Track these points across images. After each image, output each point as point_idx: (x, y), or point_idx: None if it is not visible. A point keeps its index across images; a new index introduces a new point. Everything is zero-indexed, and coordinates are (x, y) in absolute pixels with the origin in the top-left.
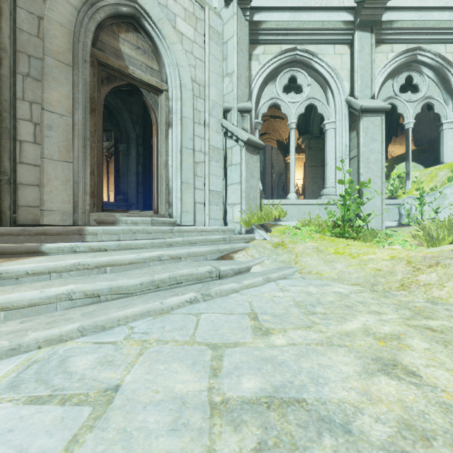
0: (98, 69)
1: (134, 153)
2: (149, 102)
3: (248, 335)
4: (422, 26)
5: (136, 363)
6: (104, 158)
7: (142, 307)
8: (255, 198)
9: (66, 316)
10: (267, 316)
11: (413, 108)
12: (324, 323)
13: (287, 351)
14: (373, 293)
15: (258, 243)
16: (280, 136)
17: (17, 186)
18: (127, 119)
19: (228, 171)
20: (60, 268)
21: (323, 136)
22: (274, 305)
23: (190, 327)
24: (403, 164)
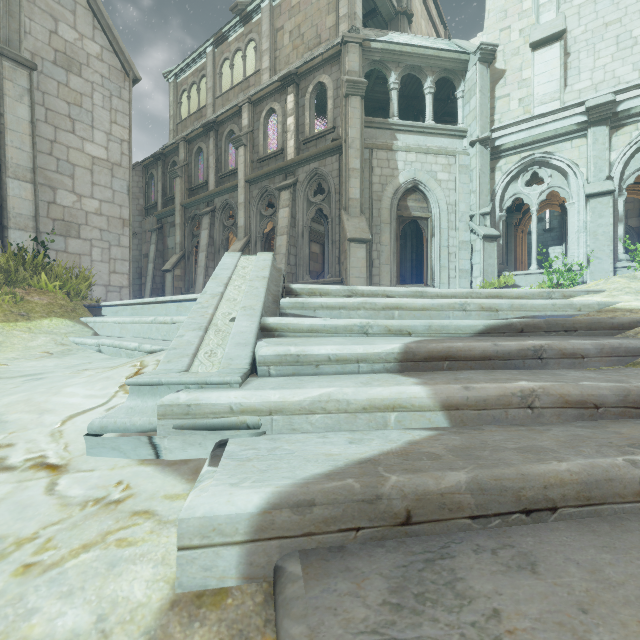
0: (398, 219)
1: (409, 245)
2: (422, 226)
3: None
4: None
5: None
6: None
7: None
8: (493, 272)
9: None
10: None
11: None
12: None
13: None
14: None
15: None
16: (562, 201)
17: (372, 276)
18: None
19: (473, 256)
20: None
21: None
22: None
23: None
24: None
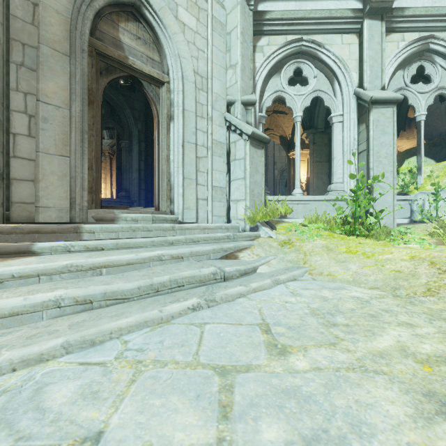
0: (97, 60)
1: (136, 150)
2: (150, 94)
3: (261, 355)
4: (436, 13)
5: (127, 395)
6: (107, 155)
7: (138, 317)
8: (260, 194)
9: (51, 327)
10: (281, 327)
11: (425, 100)
12: (350, 338)
13: (312, 379)
14: (396, 299)
15: (264, 241)
16: (283, 132)
17: (10, 181)
18: (129, 116)
19: (231, 166)
20: (50, 270)
21: (328, 130)
22: (287, 313)
23: (192, 342)
24: (412, 159)
